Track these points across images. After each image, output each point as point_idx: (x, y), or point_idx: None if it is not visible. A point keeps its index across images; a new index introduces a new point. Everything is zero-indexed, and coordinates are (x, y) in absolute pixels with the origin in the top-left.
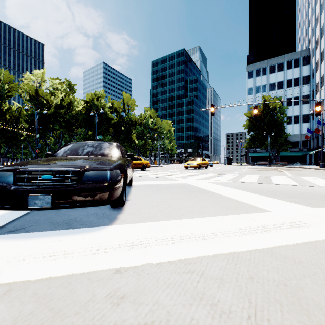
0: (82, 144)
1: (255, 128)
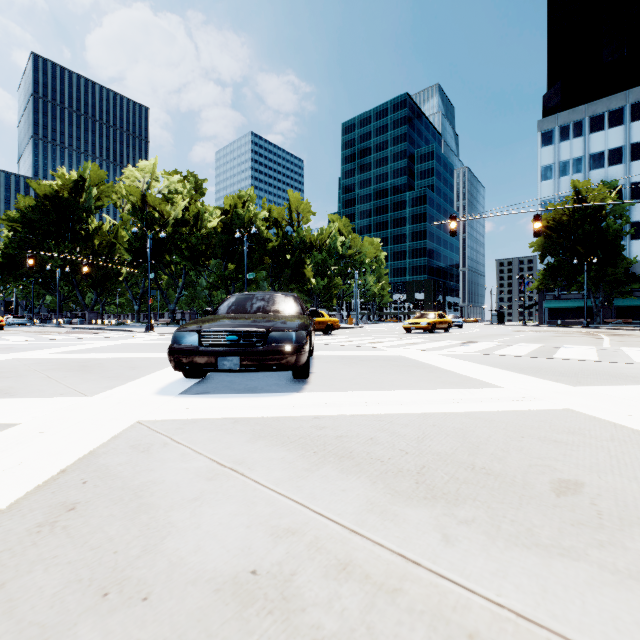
0: (249, 297)
1: (557, 250)
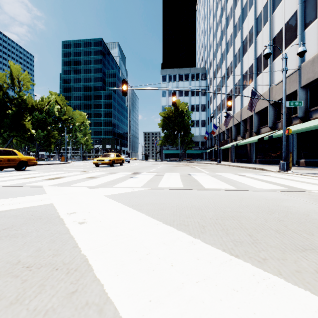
0: None
1: (168, 127)
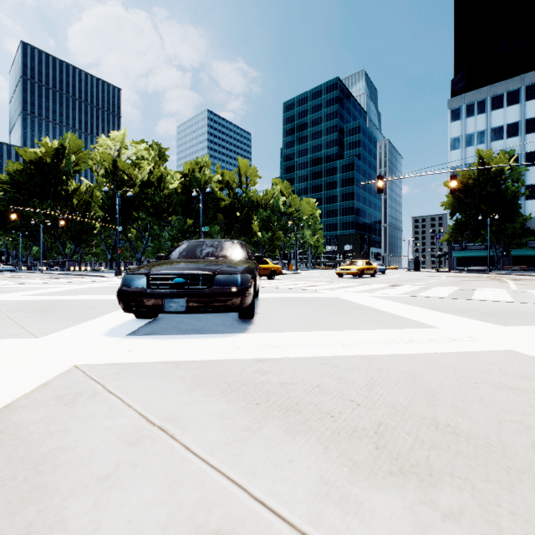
0: (199, 244)
1: (464, 208)
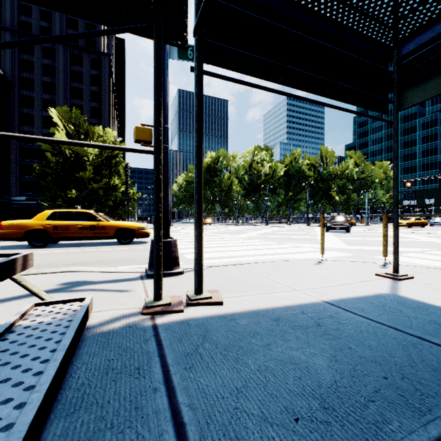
0: (334, 217)
1: None
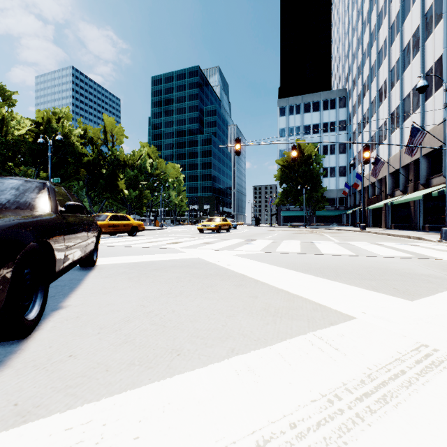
0: None
1: (288, 180)
